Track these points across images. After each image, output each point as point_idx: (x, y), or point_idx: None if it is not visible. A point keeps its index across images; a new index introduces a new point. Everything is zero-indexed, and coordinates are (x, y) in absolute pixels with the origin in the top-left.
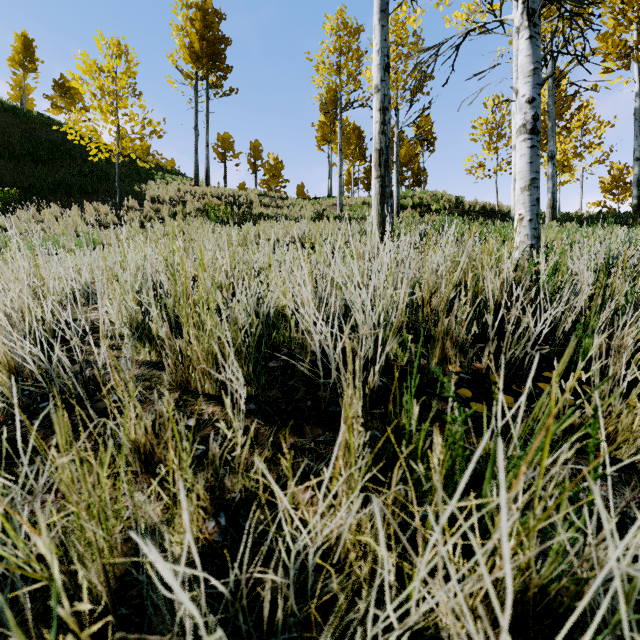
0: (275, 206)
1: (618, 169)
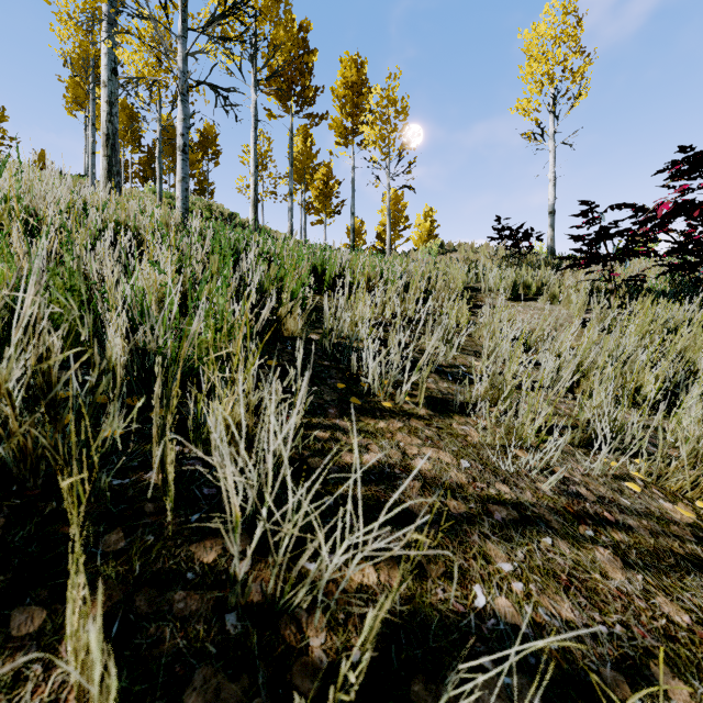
0: None
1: (357, 222)
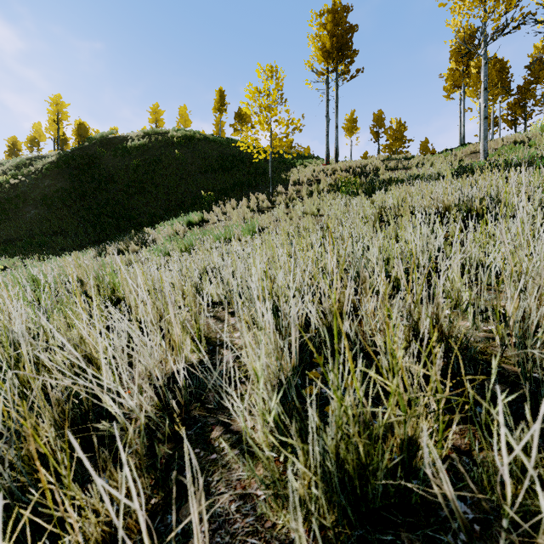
0: (401, 168)
1: None
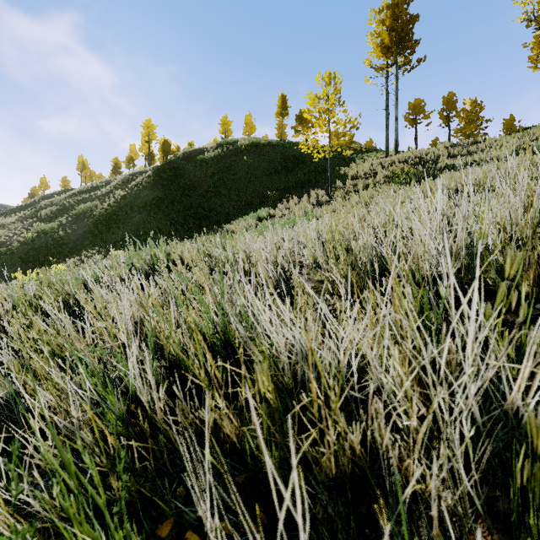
0: (466, 154)
1: None
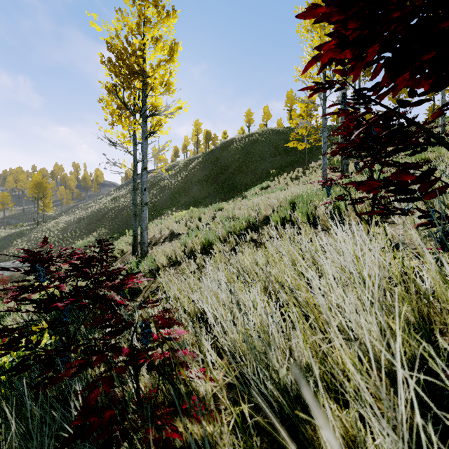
0: None
1: None
